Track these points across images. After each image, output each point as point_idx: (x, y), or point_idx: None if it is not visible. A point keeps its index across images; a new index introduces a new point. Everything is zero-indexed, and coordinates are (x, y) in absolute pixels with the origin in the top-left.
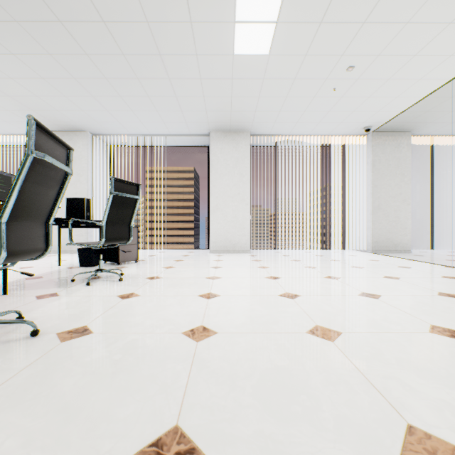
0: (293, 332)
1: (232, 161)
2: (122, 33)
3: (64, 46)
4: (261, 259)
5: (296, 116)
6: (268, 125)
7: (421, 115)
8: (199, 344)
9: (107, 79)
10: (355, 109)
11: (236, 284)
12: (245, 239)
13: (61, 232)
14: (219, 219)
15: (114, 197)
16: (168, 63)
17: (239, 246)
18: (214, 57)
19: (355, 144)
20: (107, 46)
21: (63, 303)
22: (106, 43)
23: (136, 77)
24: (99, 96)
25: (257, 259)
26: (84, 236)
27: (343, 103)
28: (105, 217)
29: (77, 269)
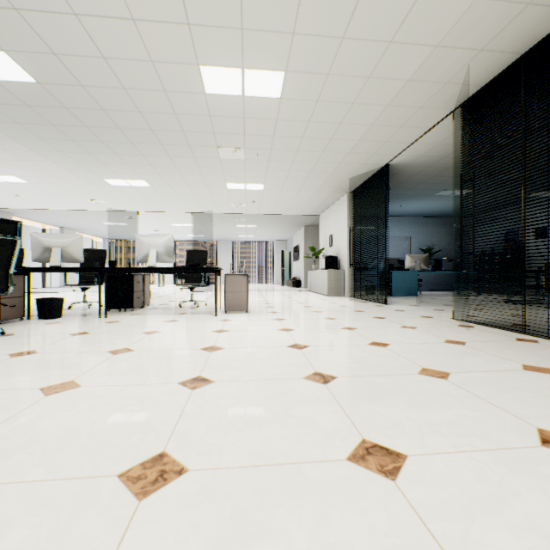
0: None
1: None
2: None
3: None
4: None
5: None
6: None
7: (28, 212)
8: None
9: None
10: None
11: None
12: None
13: None
14: None
15: None
16: None
17: None
18: None
19: None
20: None
21: None
22: None
23: None
24: None
25: None
26: None
27: None
28: None
29: None
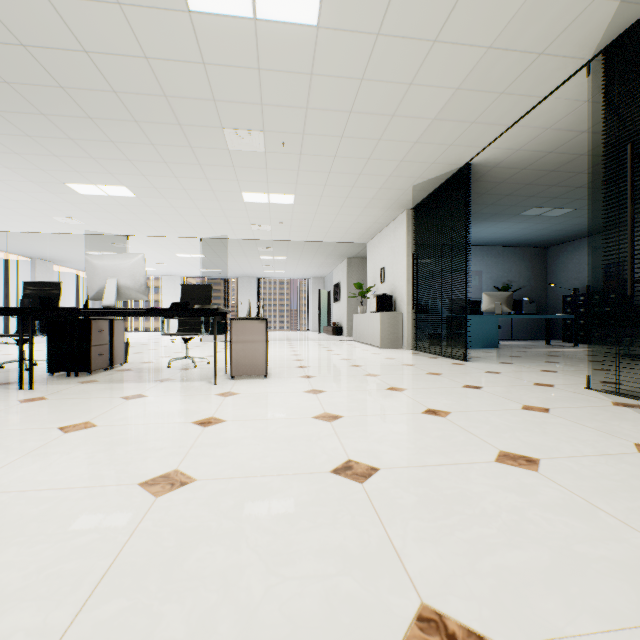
0: None
1: None
2: None
3: None
4: None
5: None
6: None
7: None
8: None
9: None
10: None
11: None
12: None
13: None
14: None
15: None
16: None
17: None
18: None
19: None
20: None
21: None
22: None
23: None
24: None
25: None
26: None
27: None
28: None
29: None
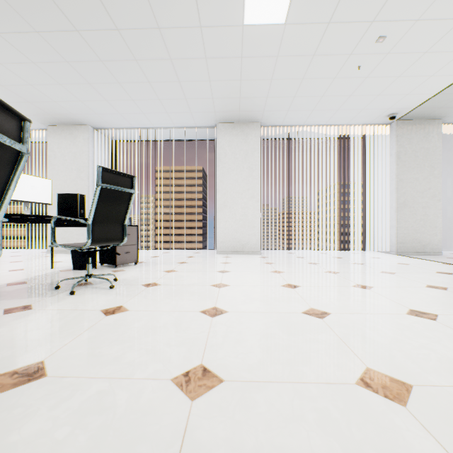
0: (336, 382)
1: (241, 155)
2: (114, 0)
3: (51, 21)
4: (274, 262)
5: (312, 102)
6: (280, 114)
7: None
8: (194, 406)
9: (103, 62)
10: (380, 92)
11: (247, 294)
12: (255, 239)
13: (61, 231)
14: (227, 217)
15: (102, 191)
16: (169, 39)
17: (249, 246)
18: (221, 30)
19: (376, 135)
20: (99, 19)
21: (31, 321)
22: (98, 14)
23: (134, 58)
24: (96, 83)
25: (269, 261)
26: (85, 235)
27: (368, 85)
28: (91, 213)
29: (70, 272)
